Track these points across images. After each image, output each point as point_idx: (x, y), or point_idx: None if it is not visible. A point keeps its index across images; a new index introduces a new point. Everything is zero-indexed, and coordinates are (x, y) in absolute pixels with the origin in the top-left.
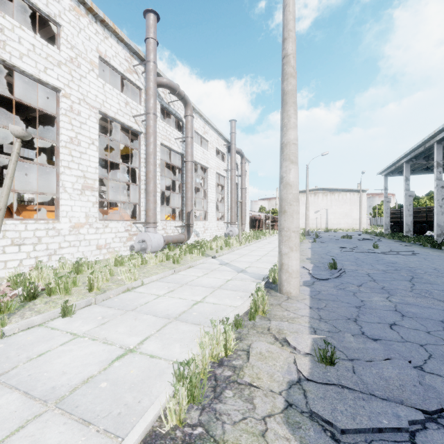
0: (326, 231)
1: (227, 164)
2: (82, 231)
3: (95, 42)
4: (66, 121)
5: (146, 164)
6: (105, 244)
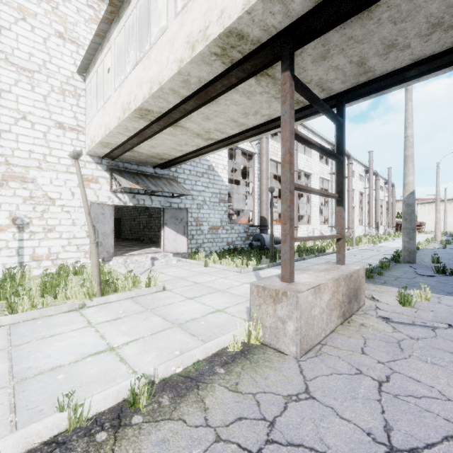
0: None
1: (384, 192)
2: (356, 228)
3: (358, 170)
4: (355, 197)
5: (369, 205)
6: (359, 233)
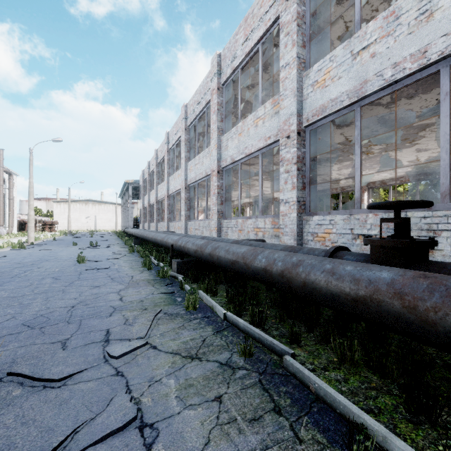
0: (91, 231)
1: None
2: None
3: None
4: None
5: None
6: None
